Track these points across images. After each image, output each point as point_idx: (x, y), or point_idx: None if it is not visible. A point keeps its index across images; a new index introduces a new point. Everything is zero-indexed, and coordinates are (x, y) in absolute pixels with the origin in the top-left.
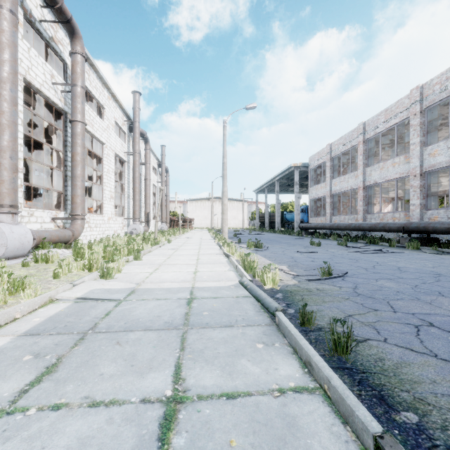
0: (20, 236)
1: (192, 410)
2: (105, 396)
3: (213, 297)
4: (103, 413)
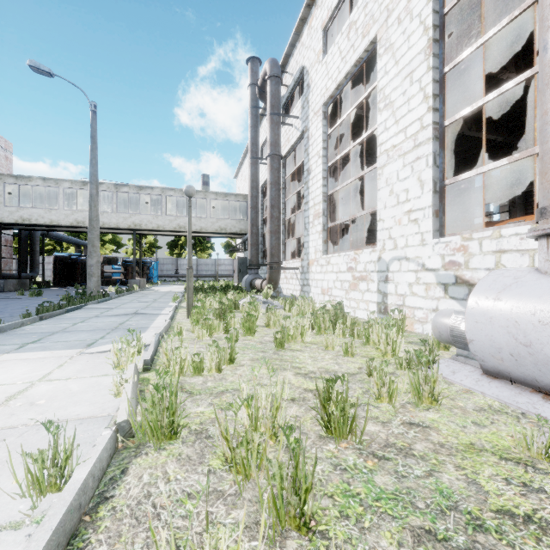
0: (520, 316)
1: (75, 323)
2: (99, 322)
3: (4, 345)
4: (99, 322)
